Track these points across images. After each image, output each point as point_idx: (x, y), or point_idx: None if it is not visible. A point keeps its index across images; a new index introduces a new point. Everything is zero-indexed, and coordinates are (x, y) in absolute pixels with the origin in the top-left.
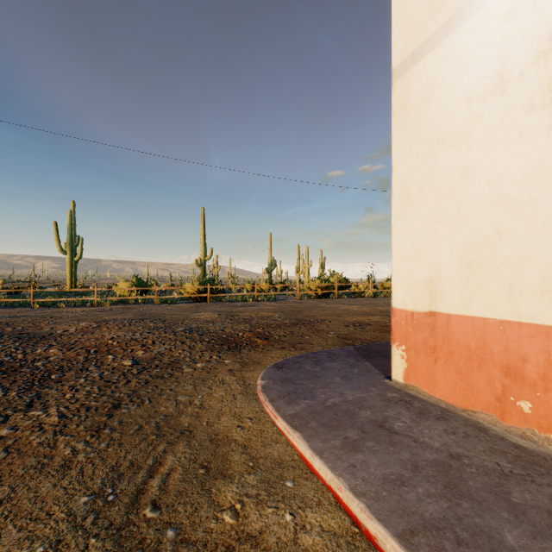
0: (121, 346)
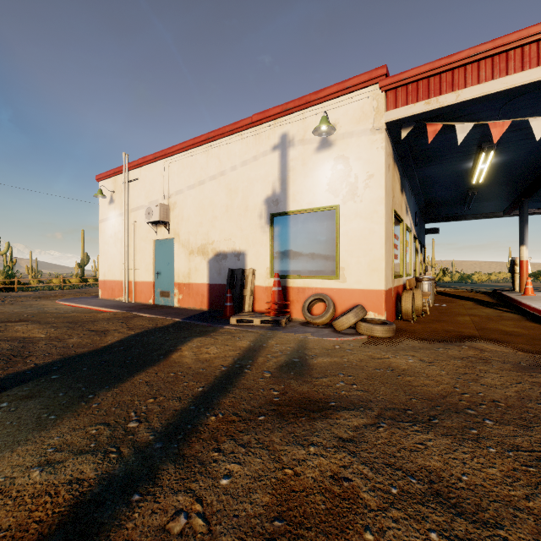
0: None
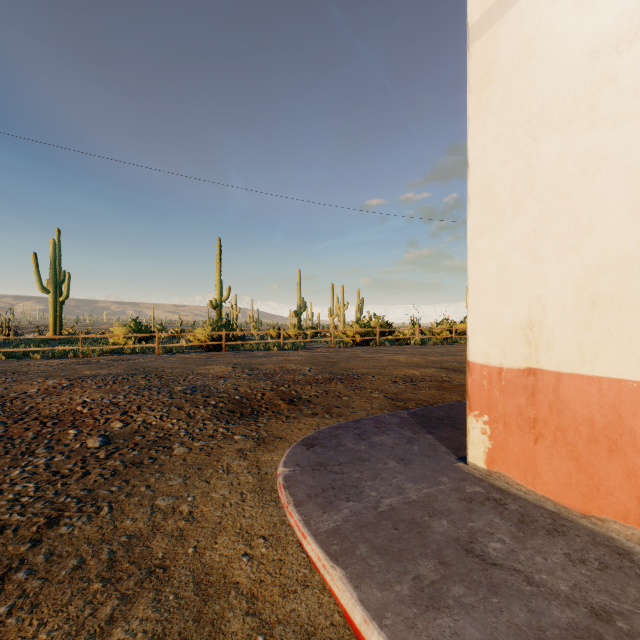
0: (93, 414)
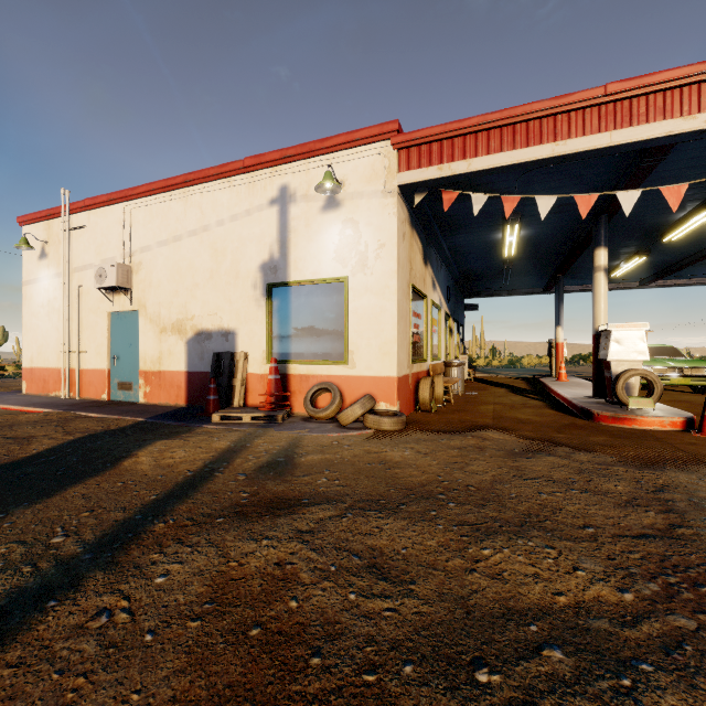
0: None
